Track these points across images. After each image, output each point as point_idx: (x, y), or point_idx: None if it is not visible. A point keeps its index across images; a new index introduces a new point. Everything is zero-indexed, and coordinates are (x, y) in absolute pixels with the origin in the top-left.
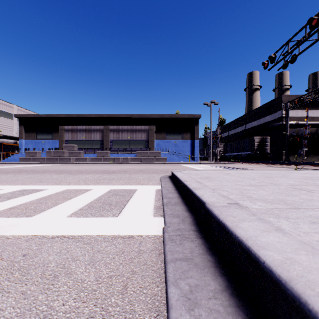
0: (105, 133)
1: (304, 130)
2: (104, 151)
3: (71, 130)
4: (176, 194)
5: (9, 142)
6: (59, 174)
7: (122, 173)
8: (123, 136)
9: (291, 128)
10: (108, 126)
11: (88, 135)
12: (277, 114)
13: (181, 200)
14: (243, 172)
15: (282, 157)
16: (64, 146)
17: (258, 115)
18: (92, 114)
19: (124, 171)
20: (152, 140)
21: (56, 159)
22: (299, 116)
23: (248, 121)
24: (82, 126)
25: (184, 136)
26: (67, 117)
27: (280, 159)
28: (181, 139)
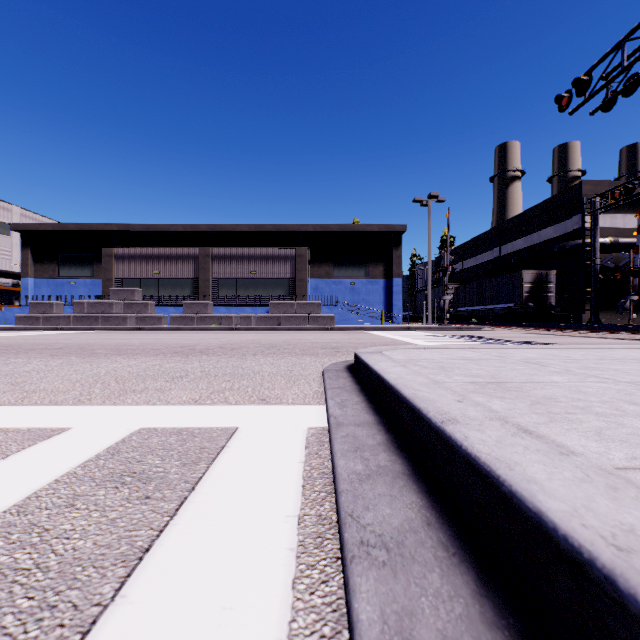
0: (202, 263)
1: (633, 256)
2: (200, 301)
3: (129, 258)
4: (407, 489)
5: (1, 284)
6: (55, 357)
7: (223, 353)
8: (242, 270)
9: (602, 252)
10: (210, 248)
11: (166, 267)
12: (570, 224)
13: (480, 603)
14: (571, 357)
15: (583, 315)
16: (113, 292)
17: (527, 227)
18: (176, 225)
19: (232, 349)
20: (303, 279)
21: (95, 319)
22: (618, 227)
23: (505, 239)
24: (154, 249)
25: (370, 270)
26: (123, 230)
27: (577, 320)
28: (365, 278)
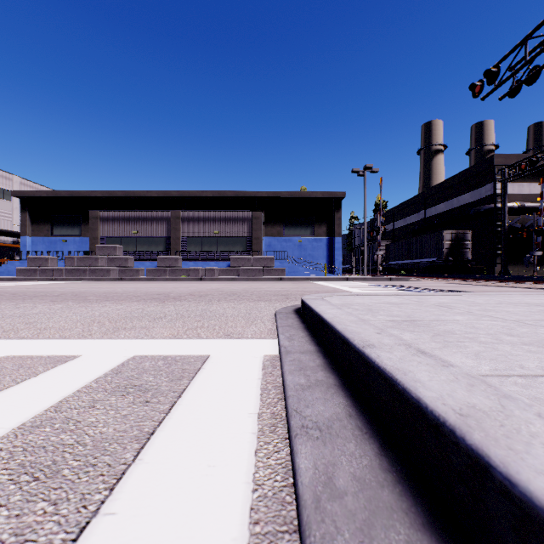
0: (173, 224)
1: (537, 218)
2: (172, 256)
3: (112, 219)
4: (337, 395)
5: (4, 242)
6: (56, 302)
7: (193, 299)
8: (207, 229)
9: (511, 215)
10: (180, 211)
11: (143, 228)
12: (484, 191)
13: (379, 459)
14: (475, 302)
15: (495, 268)
16: (98, 248)
17: (448, 193)
18: (151, 192)
19: (200, 296)
20: (258, 238)
21: (83, 271)
22: (524, 193)
23: (429, 203)
24: (133, 212)
25: (315, 230)
26: (107, 196)
27: (490, 272)
28: (310, 236)
